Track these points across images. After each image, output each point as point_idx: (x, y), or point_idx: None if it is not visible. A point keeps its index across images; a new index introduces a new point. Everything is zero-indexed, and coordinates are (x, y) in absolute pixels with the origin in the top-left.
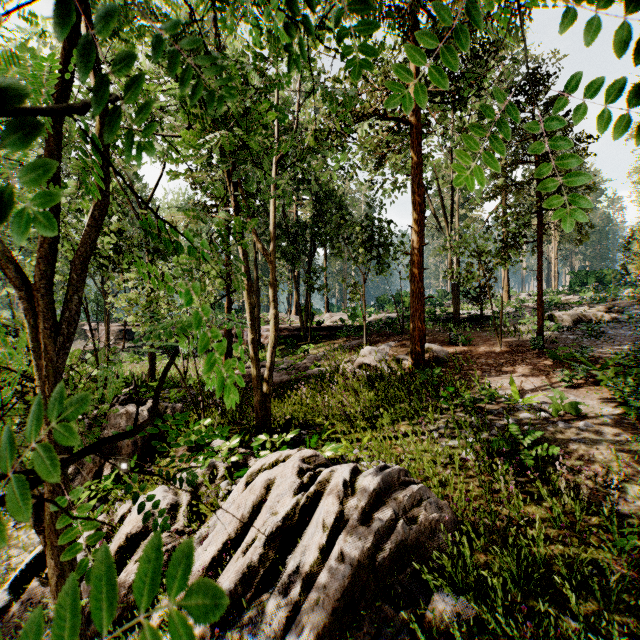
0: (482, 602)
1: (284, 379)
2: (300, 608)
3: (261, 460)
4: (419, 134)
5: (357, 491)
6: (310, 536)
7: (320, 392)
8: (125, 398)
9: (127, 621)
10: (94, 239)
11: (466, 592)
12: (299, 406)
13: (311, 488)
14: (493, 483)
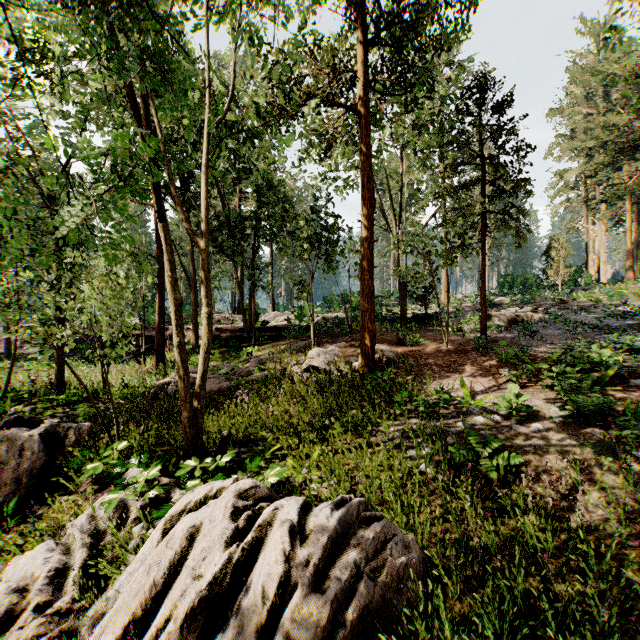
0: None
1: (223, 386)
2: None
3: (186, 496)
4: (369, 125)
5: (307, 539)
6: (245, 611)
7: (264, 400)
8: (11, 419)
9: None
10: None
11: None
12: (239, 418)
13: (248, 536)
14: (457, 501)
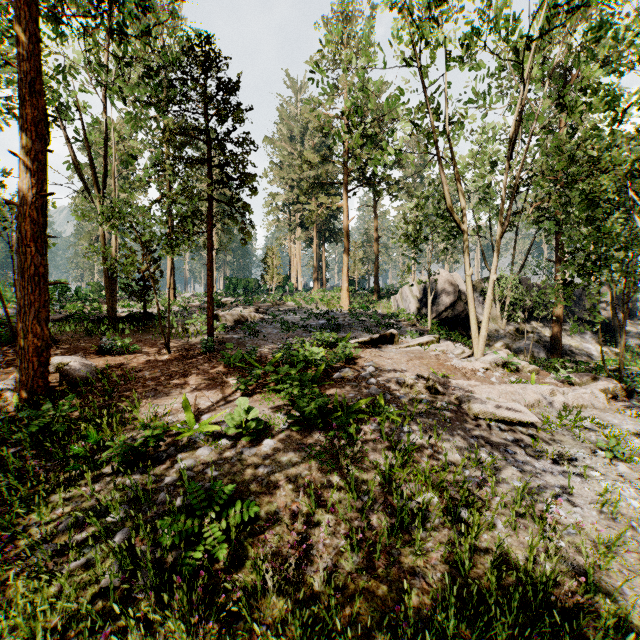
0: None
1: None
2: None
3: None
4: (38, 6)
5: None
6: None
7: None
8: None
9: None
10: None
11: None
12: None
13: None
14: None
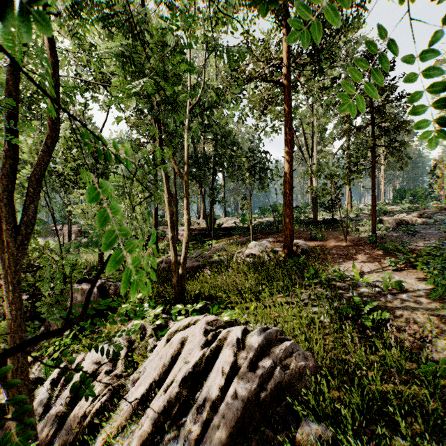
0: (337, 426)
1: (194, 265)
2: (205, 432)
3: (178, 323)
4: (289, 92)
5: (246, 346)
6: (213, 379)
7: (220, 274)
8: (81, 279)
9: (80, 442)
10: (47, 161)
11: (325, 419)
12: (205, 284)
13: (213, 344)
14: (343, 339)
